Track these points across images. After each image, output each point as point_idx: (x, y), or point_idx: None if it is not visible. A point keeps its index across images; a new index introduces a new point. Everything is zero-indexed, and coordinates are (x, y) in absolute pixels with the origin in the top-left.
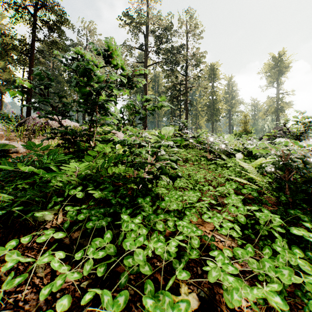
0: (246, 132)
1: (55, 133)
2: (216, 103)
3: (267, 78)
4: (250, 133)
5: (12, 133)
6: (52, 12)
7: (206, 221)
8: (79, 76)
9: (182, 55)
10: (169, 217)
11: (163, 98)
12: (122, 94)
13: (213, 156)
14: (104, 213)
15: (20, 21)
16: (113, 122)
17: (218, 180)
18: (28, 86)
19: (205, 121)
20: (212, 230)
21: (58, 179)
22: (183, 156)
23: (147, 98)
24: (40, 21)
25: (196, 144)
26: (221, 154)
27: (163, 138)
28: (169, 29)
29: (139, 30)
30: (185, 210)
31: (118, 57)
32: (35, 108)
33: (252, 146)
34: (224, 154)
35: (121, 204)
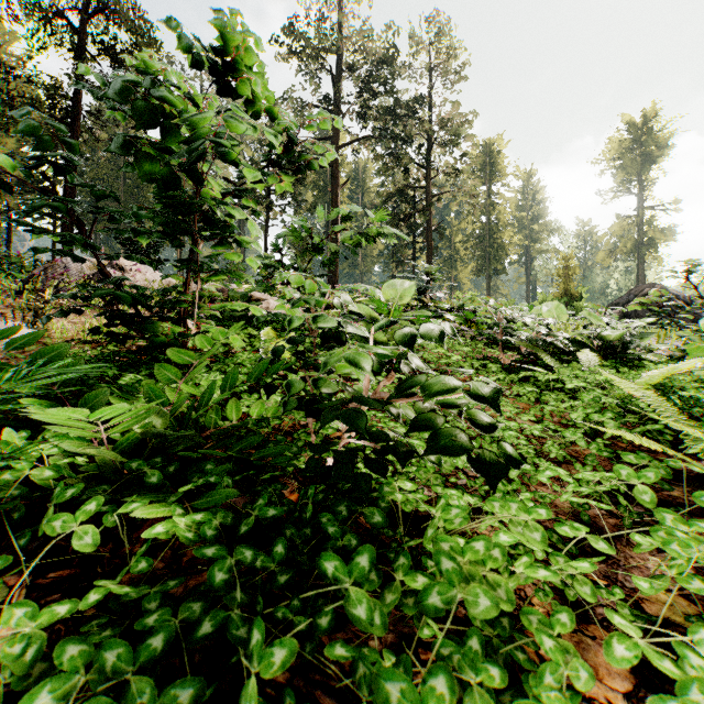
0: (569, 298)
1: (87, 297)
2: (497, 230)
3: (616, 173)
4: (579, 299)
5: (10, 299)
6: (122, 24)
7: (587, 631)
8: (146, 126)
9: (418, 120)
10: (464, 663)
11: (380, 212)
12: (281, 212)
13: (515, 358)
14: (171, 645)
15: (47, 43)
16: (259, 275)
17: (565, 439)
18: (17, 167)
19: (471, 273)
20: (632, 692)
21: (46, 452)
22: (437, 359)
23: (341, 211)
24: (93, 43)
25: (458, 325)
26: (539, 353)
27: (382, 312)
28: (389, 62)
29: (321, 64)
30: (520, 614)
31: (265, 86)
32: (35, 229)
33: (619, 332)
34: (548, 354)
35: (255, 570)
